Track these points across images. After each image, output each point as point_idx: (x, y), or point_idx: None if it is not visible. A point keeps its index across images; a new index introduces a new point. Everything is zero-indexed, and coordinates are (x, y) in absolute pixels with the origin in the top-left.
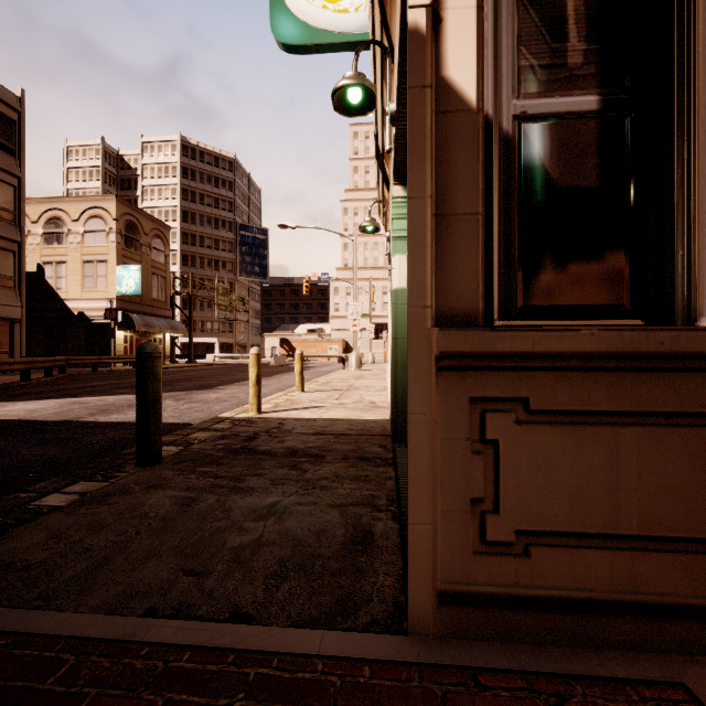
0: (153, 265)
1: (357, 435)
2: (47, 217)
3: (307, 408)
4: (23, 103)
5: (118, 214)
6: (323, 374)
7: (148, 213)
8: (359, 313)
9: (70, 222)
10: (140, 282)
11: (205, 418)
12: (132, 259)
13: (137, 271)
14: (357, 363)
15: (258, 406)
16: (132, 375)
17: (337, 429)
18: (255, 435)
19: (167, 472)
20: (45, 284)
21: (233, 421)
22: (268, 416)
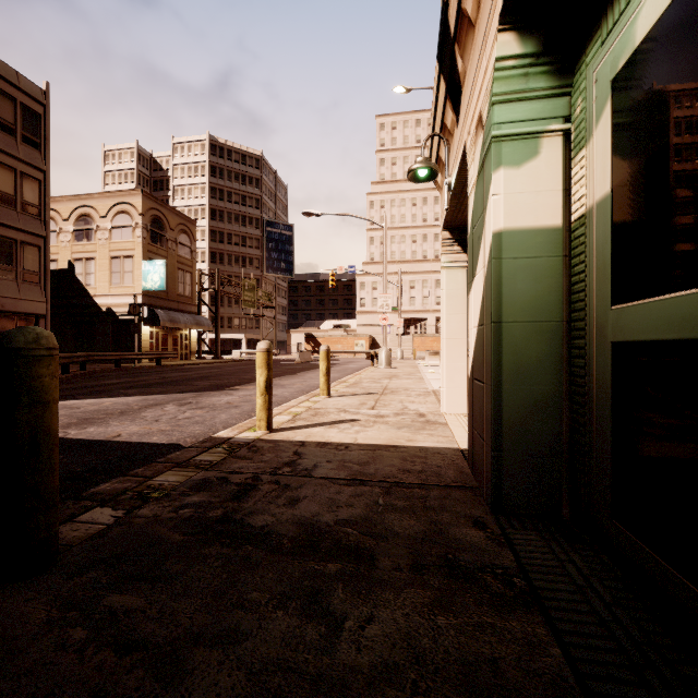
0: (179, 260)
1: (421, 485)
2: (78, 215)
3: (334, 423)
4: (48, 96)
5: (144, 209)
6: (351, 372)
7: (174, 208)
8: (389, 306)
9: (98, 218)
10: (165, 277)
11: (201, 435)
12: (158, 255)
13: (162, 266)
14: (388, 360)
15: (268, 422)
16: (153, 372)
17: (383, 470)
18: (253, 480)
19: (34, 610)
20: (76, 280)
21: (229, 448)
22: (281, 437)
